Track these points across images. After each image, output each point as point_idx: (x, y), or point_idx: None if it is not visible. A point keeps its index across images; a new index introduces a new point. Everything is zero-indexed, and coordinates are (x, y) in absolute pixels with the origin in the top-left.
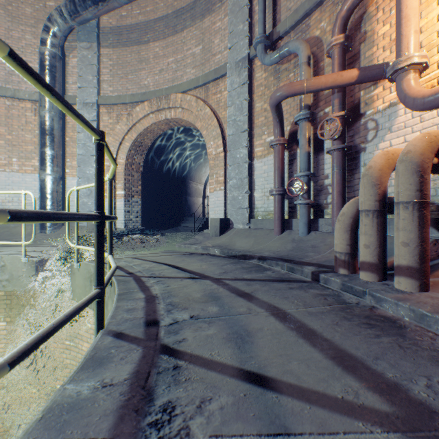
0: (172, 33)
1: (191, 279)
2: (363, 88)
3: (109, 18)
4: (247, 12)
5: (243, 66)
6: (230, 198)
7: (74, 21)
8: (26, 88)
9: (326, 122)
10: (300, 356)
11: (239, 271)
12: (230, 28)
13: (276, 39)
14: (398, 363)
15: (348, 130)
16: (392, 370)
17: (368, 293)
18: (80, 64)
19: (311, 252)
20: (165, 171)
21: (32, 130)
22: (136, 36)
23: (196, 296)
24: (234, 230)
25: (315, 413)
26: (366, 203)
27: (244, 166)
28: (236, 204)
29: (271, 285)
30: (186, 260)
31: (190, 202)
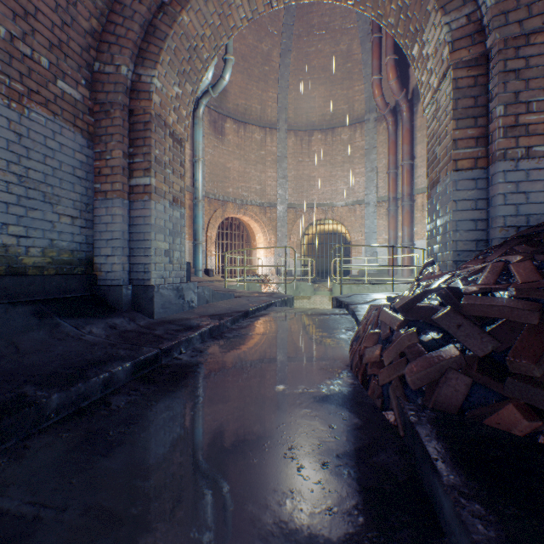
0: None
1: None
2: None
3: None
4: None
5: None
6: None
7: None
8: None
9: None
10: None
11: None
12: None
13: None
14: None
15: None
16: None
17: None
18: None
19: None
20: None
21: None
22: None
23: None
24: None
25: None
26: None
27: None
28: None
29: None
30: None
31: None
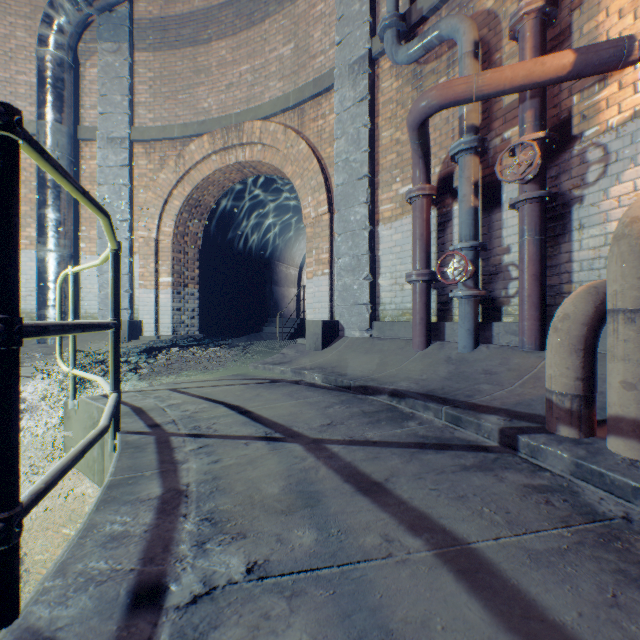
0: (247, 26)
1: (266, 442)
2: (579, 89)
3: (148, 5)
4: None
5: (360, 71)
6: (340, 288)
7: (90, 6)
8: None
9: (510, 152)
10: None
11: (356, 421)
12: (339, 10)
13: (416, 21)
14: None
15: (549, 167)
16: None
17: None
18: (102, 77)
19: (484, 382)
20: (239, 247)
21: (27, 181)
22: (190, 32)
23: (270, 493)
24: (346, 339)
25: None
26: (628, 294)
27: (362, 235)
28: (349, 297)
29: (424, 457)
30: (264, 395)
31: (277, 294)
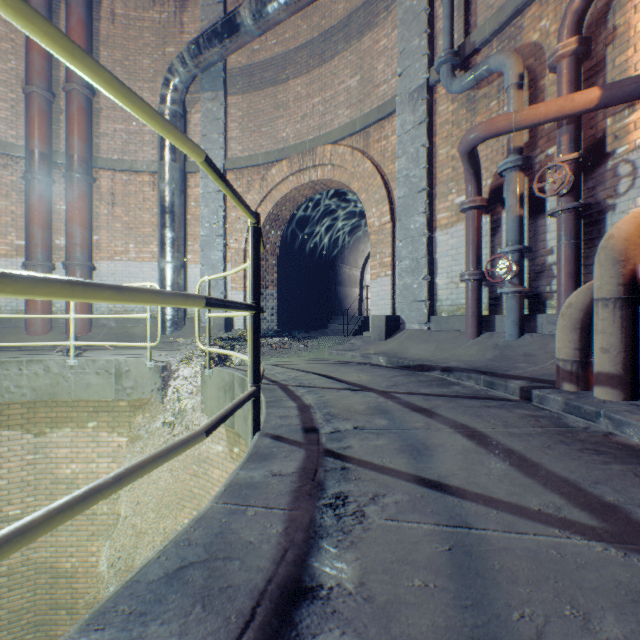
0: (318, 64)
1: (350, 391)
2: (611, 113)
3: (238, 57)
4: (425, 20)
5: (419, 99)
6: (401, 287)
7: (197, 68)
8: (144, 157)
9: (549, 170)
10: (491, 472)
11: (413, 384)
12: (400, 46)
13: (469, 53)
14: (625, 490)
15: (586, 180)
16: (614, 495)
17: (602, 414)
18: (204, 121)
19: (522, 362)
20: (308, 252)
21: (150, 209)
22: (271, 75)
23: (358, 408)
24: (407, 332)
25: (502, 517)
26: (604, 288)
27: (421, 240)
28: (409, 295)
29: (459, 401)
30: (341, 369)
31: (341, 294)
